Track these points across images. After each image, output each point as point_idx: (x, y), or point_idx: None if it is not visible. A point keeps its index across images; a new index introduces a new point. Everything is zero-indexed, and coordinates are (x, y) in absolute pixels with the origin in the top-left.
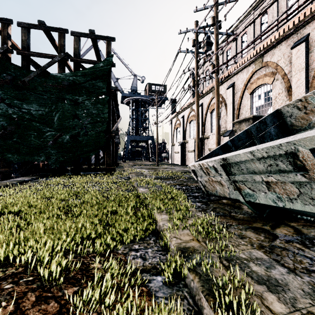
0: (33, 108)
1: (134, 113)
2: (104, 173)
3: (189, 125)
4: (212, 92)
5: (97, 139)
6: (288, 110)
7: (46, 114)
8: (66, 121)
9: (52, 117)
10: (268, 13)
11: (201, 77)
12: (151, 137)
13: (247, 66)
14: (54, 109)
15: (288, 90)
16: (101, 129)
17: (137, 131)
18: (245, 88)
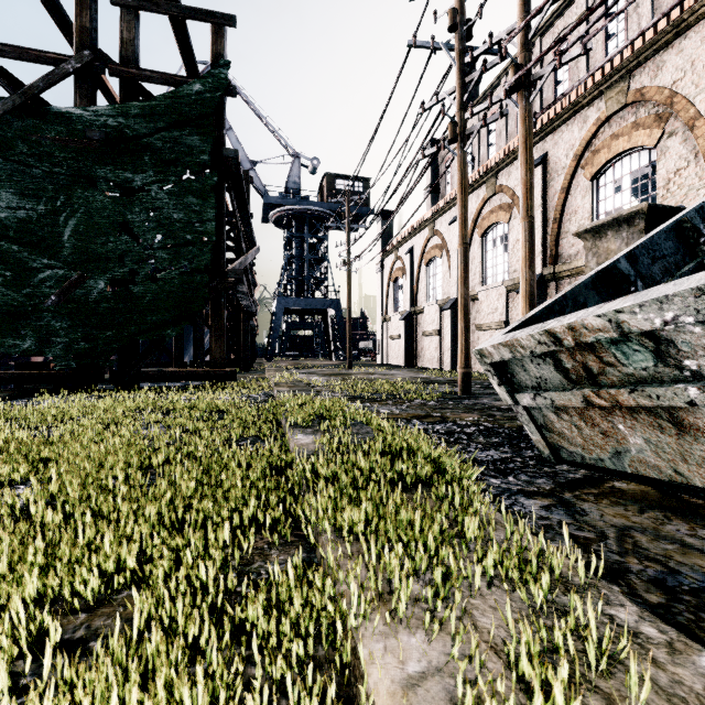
0: (2, 202)
1: (294, 246)
2: (206, 385)
3: (427, 271)
4: (487, 184)
5: (184, 290)
6: None
7: (39, 221)
8: (96, 241)
9: (58, 229)
10: None
11: (476, 109)
12: (334, 301)
13: (583, 107)
14: (64, 205)
15: None
16: (197, 263)
17: (300, 287)
18: (577, 165)
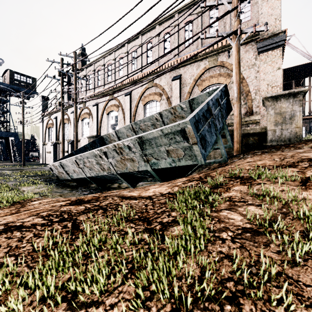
0: None
1: None
2: None
3: None
4: (83, 104)
5: None
6: (105, 137)
7: None
8: None
9: None
10: (123, 59)
11: (65, 101)
12: (14, 133)
13: (105, 94)
14: None
15: (124, 119)
16: None
17: None
18: (104, 109)
